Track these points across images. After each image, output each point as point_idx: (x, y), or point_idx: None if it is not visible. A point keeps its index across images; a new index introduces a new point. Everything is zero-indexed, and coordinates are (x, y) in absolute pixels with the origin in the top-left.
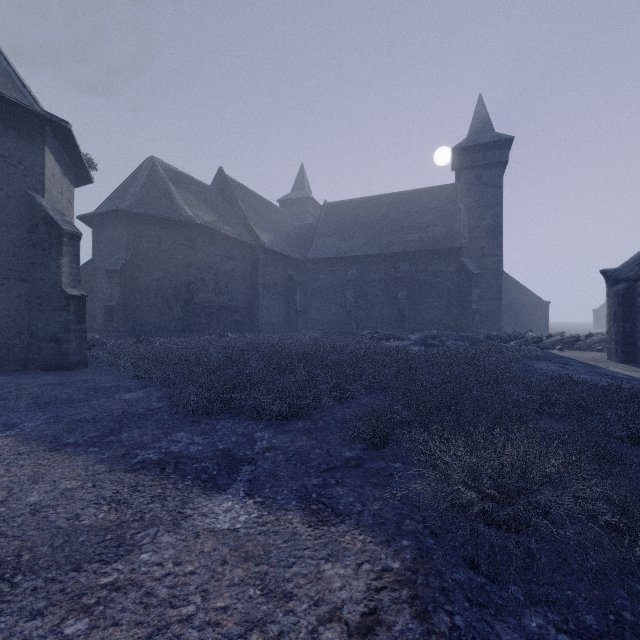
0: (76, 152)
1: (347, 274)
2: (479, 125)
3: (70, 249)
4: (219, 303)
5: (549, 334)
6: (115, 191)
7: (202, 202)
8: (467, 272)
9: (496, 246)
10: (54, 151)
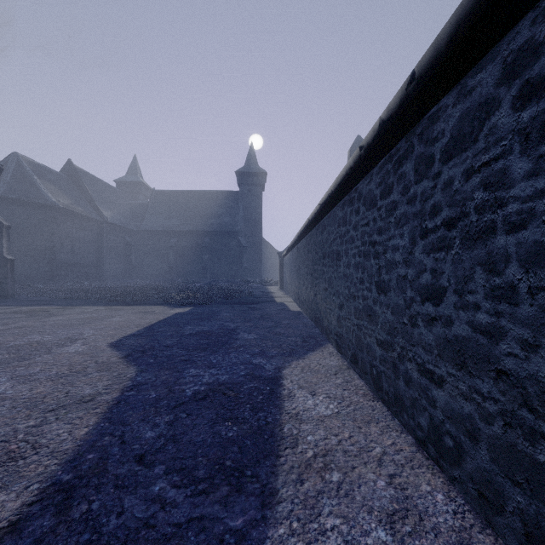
0: None
1: (170, 242)
2: (251, 160)
3: (6, 234)
4: (74, 260)
5: (271, 279)
6: None
7: (59, 189)
8: (241, 245)
9: (259, 231)
10: None
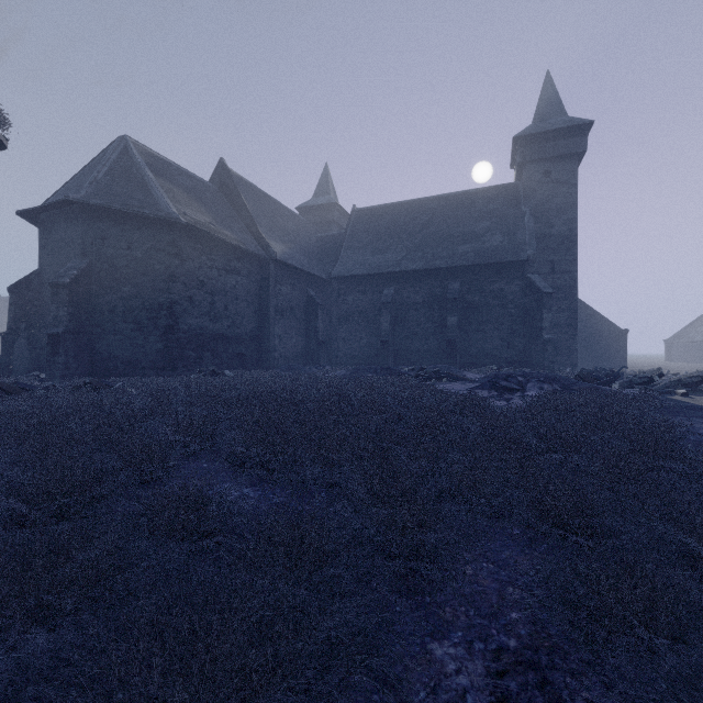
0: None
1: (382, 295)
2: (547, 108)
3: None
4: (215, 331)
5: (660, 372)
6: (72, 179)
7: (193, 198)
8: (536, 291)
9: (570, 259)
10: None
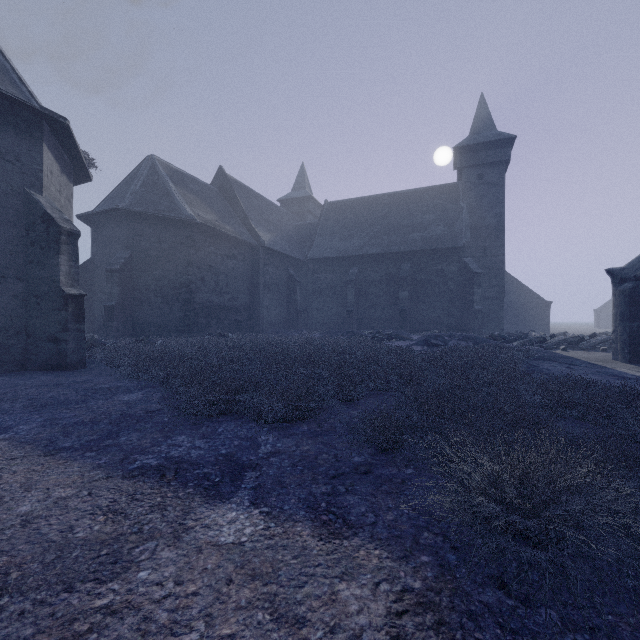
0: (75, 149)
1: (348, 274)
2: (481, 124)
3: (68, 247)
4: (219, 303)
5: (553, 334)
6: (115, 190)
7: (202, 201)
8: (469, 271)
9: (498, 245)
10: (52, 148)
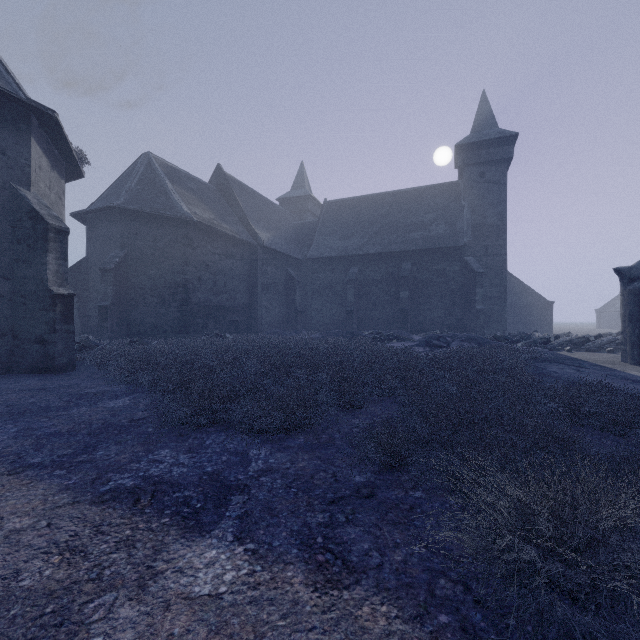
0: (65, 144)
1: (348, 273)
2: (482, 121)
3: (57, 245)
4: (217, 303)
5: (557, 335)
6: (110, 187)
7: (200, 199)
8: (471, 271)
9: (500, 245)
10: (41, 142)
